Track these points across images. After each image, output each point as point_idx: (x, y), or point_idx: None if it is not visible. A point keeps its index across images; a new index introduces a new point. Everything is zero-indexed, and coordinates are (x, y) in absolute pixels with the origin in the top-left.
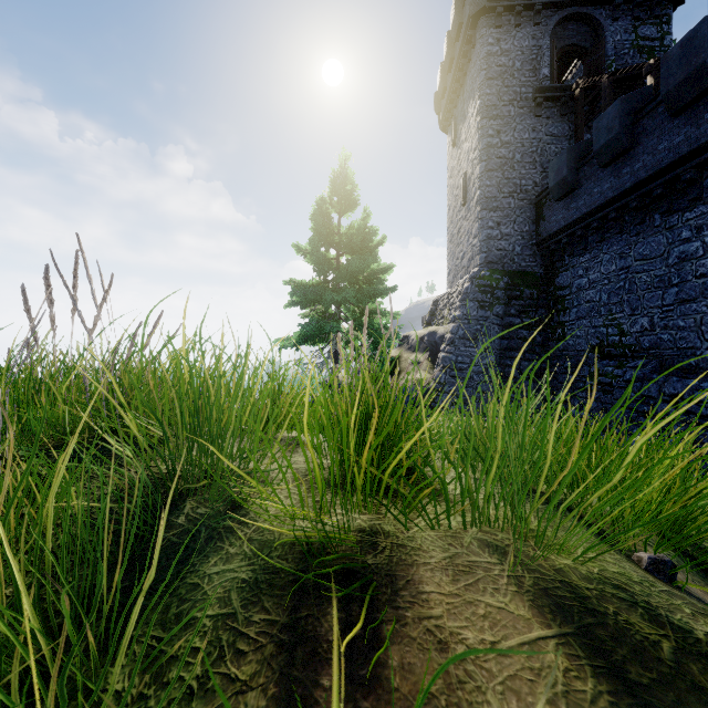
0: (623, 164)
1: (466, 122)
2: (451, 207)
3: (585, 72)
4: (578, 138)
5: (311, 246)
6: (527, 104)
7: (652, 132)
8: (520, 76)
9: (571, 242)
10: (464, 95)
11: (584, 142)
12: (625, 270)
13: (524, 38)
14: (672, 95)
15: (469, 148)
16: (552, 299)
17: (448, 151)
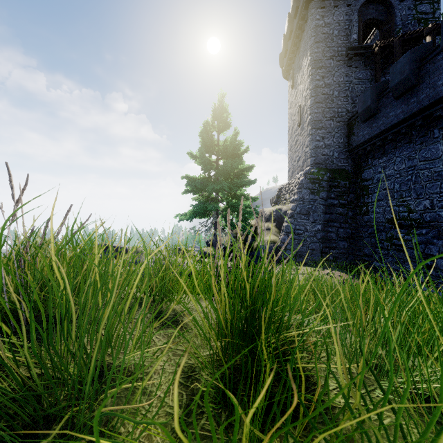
0: (411, 95)
1: (301, 71)
2: (291, 127)
3: (381, 36)
4: (376, 80)
5: (199, 153)
6: (342, 58)
7: (433, 73)
8: (337, 40)
9: (373, 149)
10: (299, 54)
11: (382, 82)
12: (412, 168)
13: (340, 14)
14: None
15: (303, 89)
16: (359, 187)
17: (288, 91)
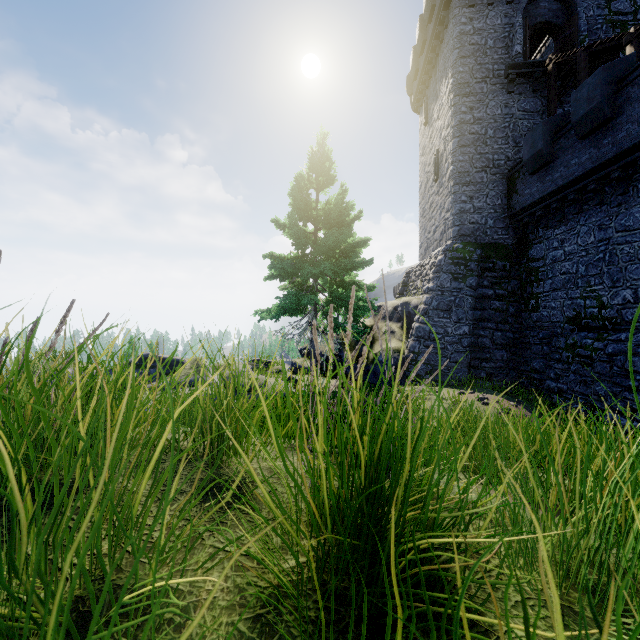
0: (604, 134)
1: (438, 101)
2: (423, 183)
3: (557, 48)
4: (550, 113)
5: (289, 220)
6: (499, 81)
7: (637, 99)
8: (492, 54)
9: (545, 215)
10: (436, 75)
11: (560, 114)
12: (605, 242)
13: (497, 16)
14: None
15: (441, 126)
16: (525, 270)
17: (420, 130)
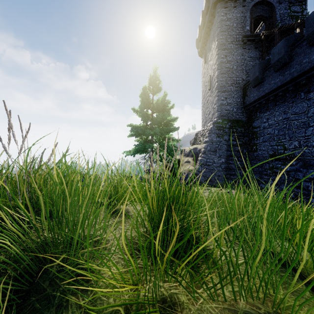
0: (285, 69)
1: (210, 52)
2: (204, 91)
3: (266, 28)
4: (263, 58)
5: (140, 108)
6: (239, 43)
7: (300, 54)
8: (236, 30)
9: (260, 106)
10: (209, 40)
11: (266, 59)
12: (286, 119)
13: (238, 12)
14: (310, 36)
15: (212, 64)
16: (251, 132)
17: (202, 65)
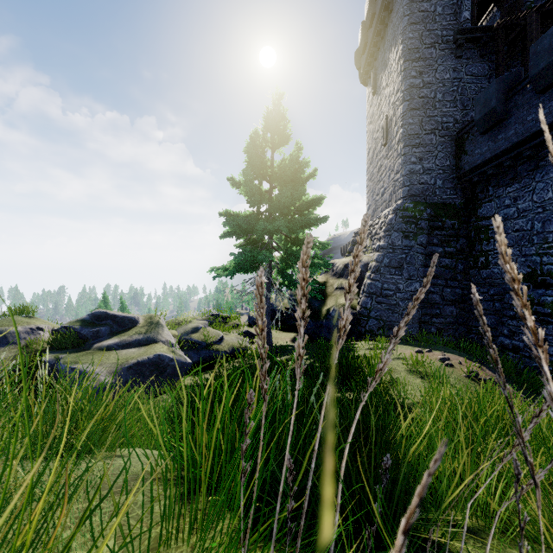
0: None
1: (387, 69)
2: (371, 149)
3: (503, 15)
4: (498, 76)
5: (244, 176)
6: (448, 46)
7: None
8: (441, 20)
9: (496, 173)
10: (384, 46)
11: (513, 73)
12: None
13: None
14: None
15: (391, 92)
16: (474, 229)
17: (368, 100)
